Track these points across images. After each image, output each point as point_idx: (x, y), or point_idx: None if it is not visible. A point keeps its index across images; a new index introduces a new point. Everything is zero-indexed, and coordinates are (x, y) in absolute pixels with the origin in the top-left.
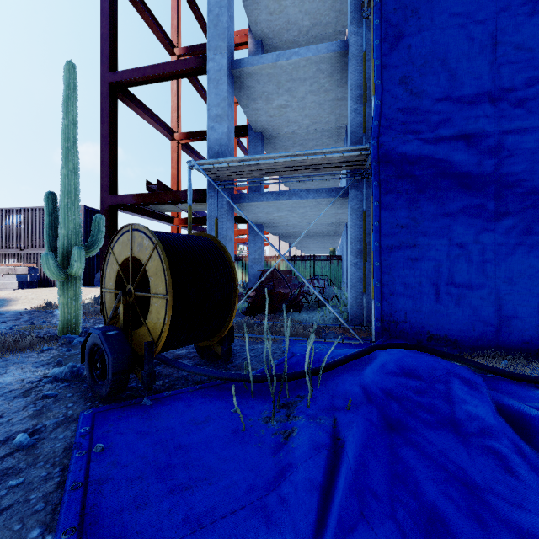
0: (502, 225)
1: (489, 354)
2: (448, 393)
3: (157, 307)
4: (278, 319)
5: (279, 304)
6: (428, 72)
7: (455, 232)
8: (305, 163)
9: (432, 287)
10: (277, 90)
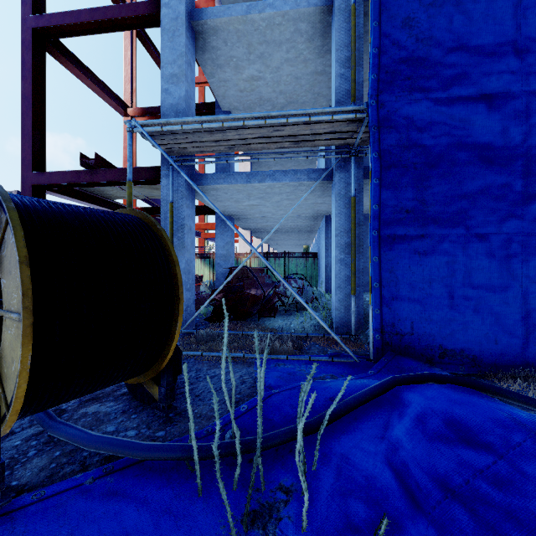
0: (531, 210)
1: (517, 374)
2: None
3: (10, 337)
4: (249, 327)
5: (250, 308)
6: (440, 14)
7: (474, 219)
8: (282, 133)
9: (446, 289)
10: (248, 55)
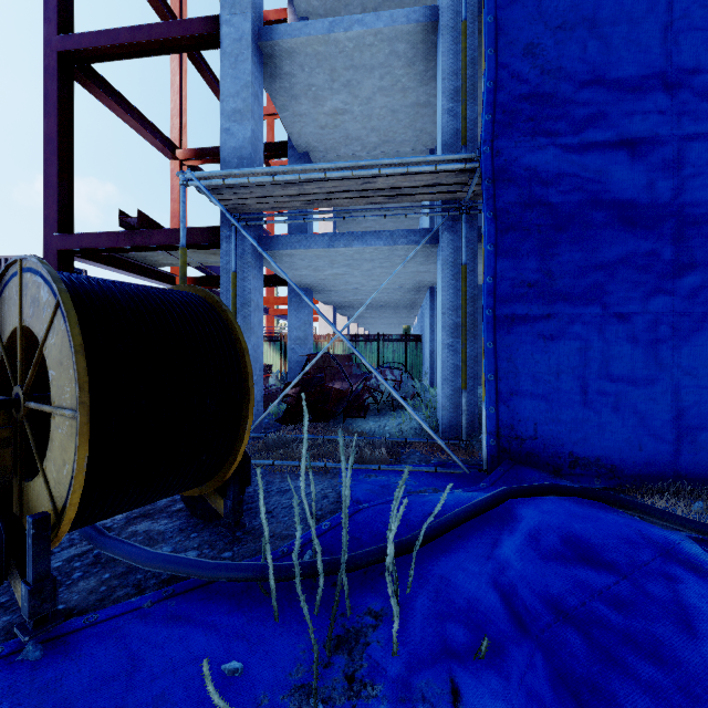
0: (684, 283)
1: (666, 488)
2: (676, 607)
3: (61, 437)
4: (332, 430)
5: (333, 406)
6: (571, 39)
7: (612, 295)
8: (374, 185)
9: (577, 382)
10: (331, 83)
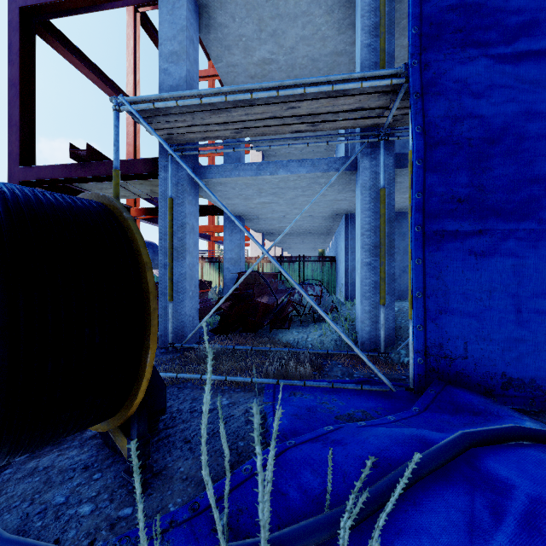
0: None
1: None
2: None
3: None
4: (259, 341)
5: (261, 318)
6: None
7: None
8: (298, 111)
9: (511, 300)
10: (259, 33)
